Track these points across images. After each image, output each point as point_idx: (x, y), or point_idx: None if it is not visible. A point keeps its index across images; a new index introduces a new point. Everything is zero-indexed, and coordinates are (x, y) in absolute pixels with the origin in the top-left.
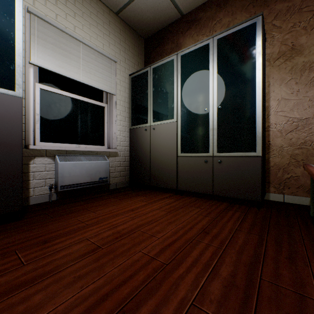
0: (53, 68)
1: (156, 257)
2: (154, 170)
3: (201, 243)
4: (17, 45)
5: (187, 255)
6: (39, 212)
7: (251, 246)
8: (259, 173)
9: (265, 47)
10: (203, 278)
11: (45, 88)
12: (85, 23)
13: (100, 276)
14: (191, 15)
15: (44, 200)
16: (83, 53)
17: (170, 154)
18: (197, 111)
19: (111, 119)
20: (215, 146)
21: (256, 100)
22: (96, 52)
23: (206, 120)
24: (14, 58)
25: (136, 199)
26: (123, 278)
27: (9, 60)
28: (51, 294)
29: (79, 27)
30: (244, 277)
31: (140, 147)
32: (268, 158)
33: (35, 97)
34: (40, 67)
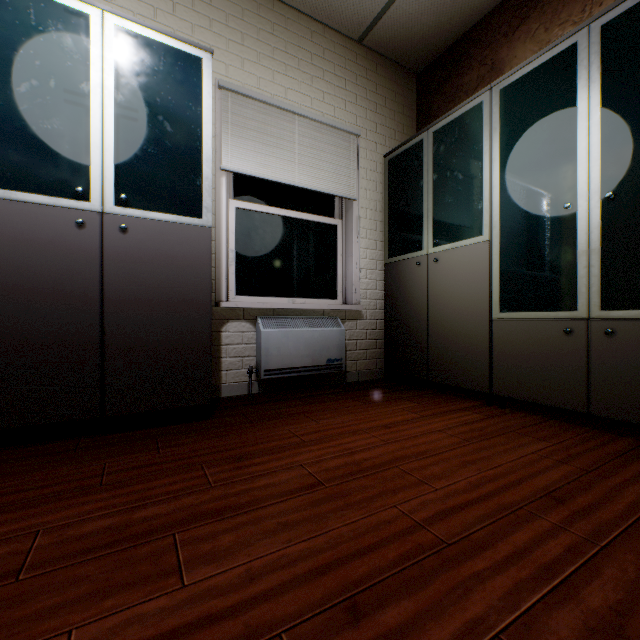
0: (253, 171)
1: (427, 525)
2: (437, 348)
3: (540, 519)
4: (205, 146)
5: (499, 538)
6: (233, 411)
7: None
8: None
9: None
10: (533, 596)
11: (242, 205)
12: (302, 78)
13: (318, 533)
14: None
15: (241, 392)
16: (300, 133)
17: (474, 315)
18: (543, 211)
19: (349, 248)
20: (595, 295)
21: None
22: (321, 125)
23: (568, 231)
24: (202, 168)
25: (395, 407)
26: (357, 546)
27: (194, 172)
28: (244, 539)
29: (293, 88)
30: None
31: (405, 300)
32: None
33: (229, 223)
34: (235, 173)
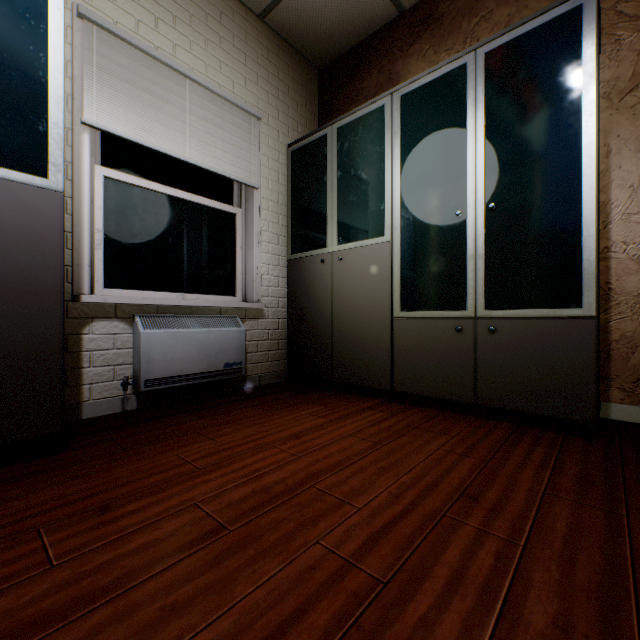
0: (129, 134)
1: (357, 561)
2: (341, 348)
3: (464, 526)
4: (53, 80)
5: (434, 560)
6: (98, 437)
7: (594, 539)
8: (591, 357)
9: (599, 67)
10: (485, 633)
11: (114, 175)
12: (195, 38)
13: (223, 610)
14: (422, 10)
15: (111, 409)
16: (192, 100)
17: (377, 314)
18: (438, 216)
19: (250, 241)
20: (481, 296)
21: (582, 186)
22: (218, 98)
23: (459, 237)
24: (47, 108)
25: (302, 412)
26: (278, 618)
27: (35, 113)
28: None
29: (183, 46)
30: (594, 636)
31: (310, 298)
32: (606, 321)
33: (94, 194)
34: (103, 131)
